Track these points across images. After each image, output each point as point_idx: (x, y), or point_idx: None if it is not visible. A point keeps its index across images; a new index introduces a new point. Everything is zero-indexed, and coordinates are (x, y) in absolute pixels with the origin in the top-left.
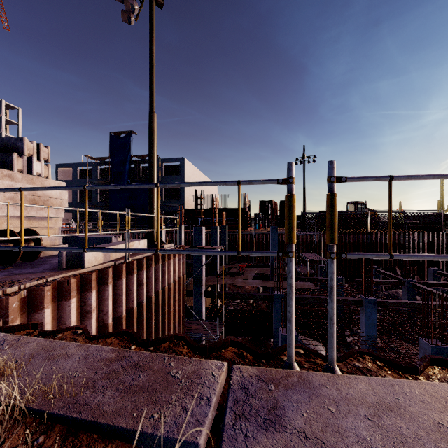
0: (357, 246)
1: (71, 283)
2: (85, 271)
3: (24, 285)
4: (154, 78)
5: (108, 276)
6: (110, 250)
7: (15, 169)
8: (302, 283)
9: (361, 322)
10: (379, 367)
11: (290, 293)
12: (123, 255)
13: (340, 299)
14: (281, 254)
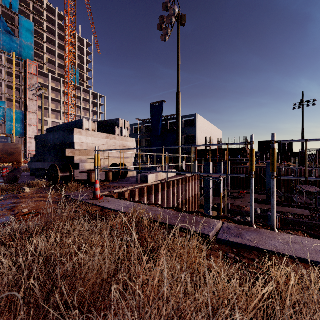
0: None
1: (144, 189)
2: (148, 184)
3: (127, 188)
4: (179, 71)
5: (159, 188)
6: (172, 172)
7: (116, 134)
8: (297, 210)
9: None
10: (304, 236)
11: (252, 193)
12: (164, 178)
13: None
14: (247, 176)
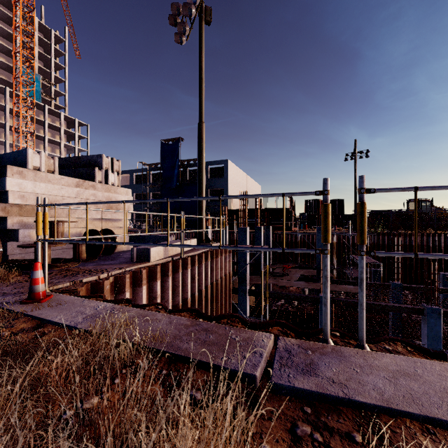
0: (420, 249)
1: (142, 273)
2: (151, 264)
3: (110, 273)
4: (203, 90)
5: (168, 269)
6: (185, 246)
7: (97, 181)
8: (352, 287)
9: (422, 333)
10: (408, 351)
11: (326, 283)
12: (178, 252)
13: (396, 306)
14: (317, 251)
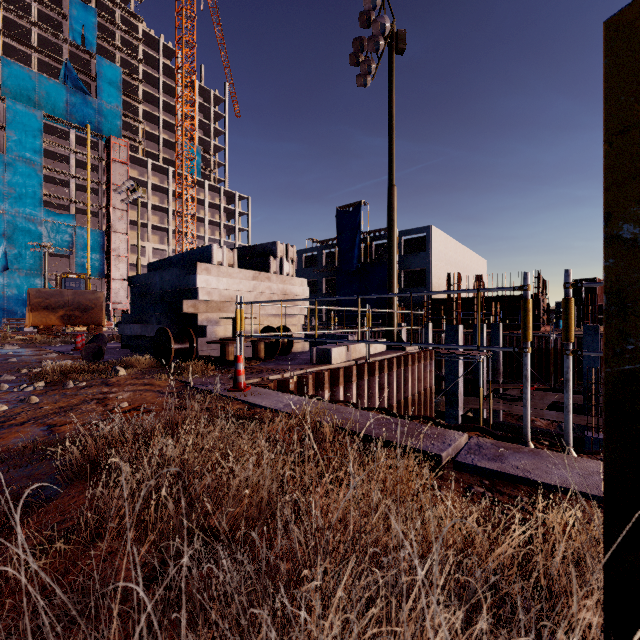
0: None
1: (325, 376)
2: (332, 367)
3: (293, 373)
4: (393, 144)
5: (352, 374)
6: (375, 342)
7: (272, 272)
8: None
9: None
10: None
11: (525, 383)
12: (362, 356)
13: None
14: (516, 349)
